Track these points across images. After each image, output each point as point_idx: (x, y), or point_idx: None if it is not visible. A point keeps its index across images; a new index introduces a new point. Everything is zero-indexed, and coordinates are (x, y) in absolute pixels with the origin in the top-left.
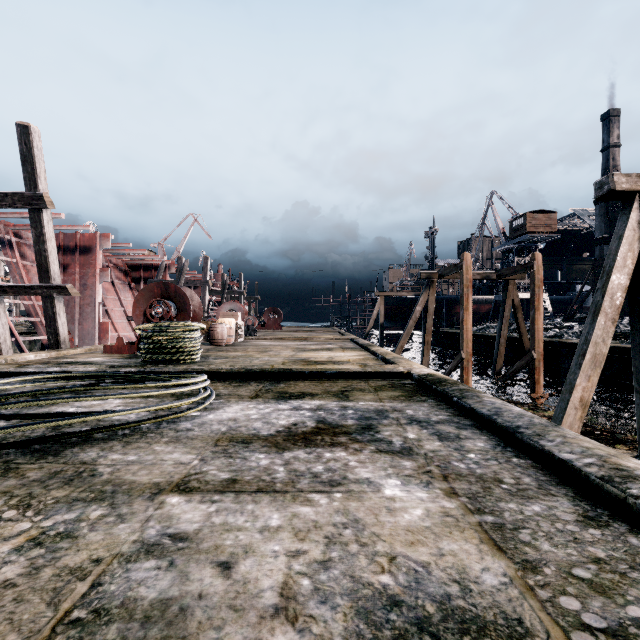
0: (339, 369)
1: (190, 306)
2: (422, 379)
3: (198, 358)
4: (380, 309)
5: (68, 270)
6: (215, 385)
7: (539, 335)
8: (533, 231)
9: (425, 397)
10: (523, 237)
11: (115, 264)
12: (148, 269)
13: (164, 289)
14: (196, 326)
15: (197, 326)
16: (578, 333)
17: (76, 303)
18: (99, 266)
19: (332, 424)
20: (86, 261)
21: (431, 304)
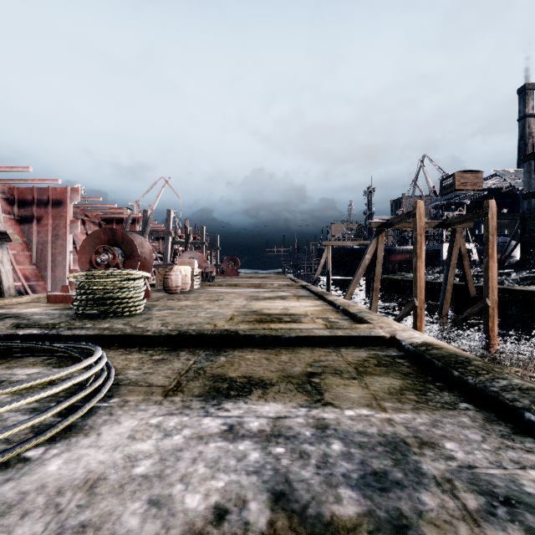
0: (299, 332)
1: (137, 253)
2: (423, 353)
3: (139, 309)
4: (327, 258)
5: (41, 222)
6: (129, 358)
7: (493, 283)
8: (461, 189)
9: (447, 393)
10: (453, 194)
11: (90, 217)
12: (120, 222)
13: (111, 235)
14: (137, 274)
15: (138, 274)
16: (518, 280)
17: (48, 252)
18: (70, 218)
19: (308, 516)
20: (58, 213)
21: (380, 252)
